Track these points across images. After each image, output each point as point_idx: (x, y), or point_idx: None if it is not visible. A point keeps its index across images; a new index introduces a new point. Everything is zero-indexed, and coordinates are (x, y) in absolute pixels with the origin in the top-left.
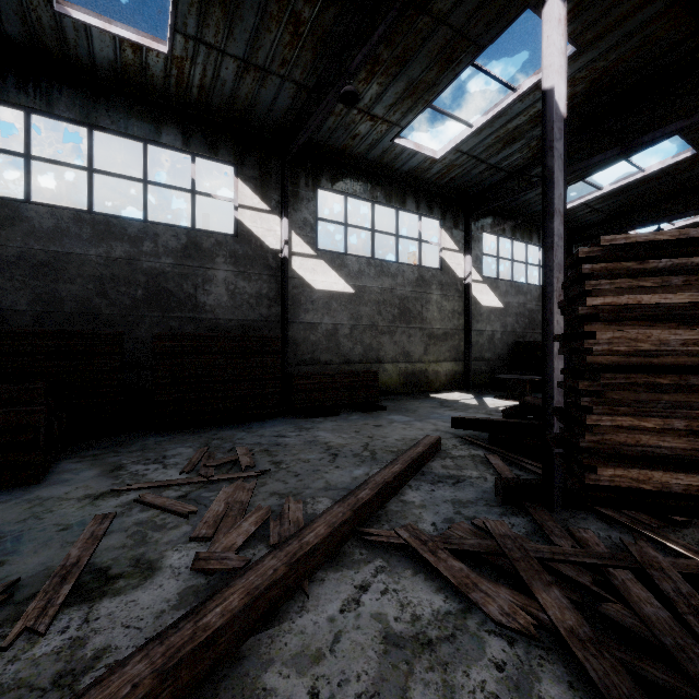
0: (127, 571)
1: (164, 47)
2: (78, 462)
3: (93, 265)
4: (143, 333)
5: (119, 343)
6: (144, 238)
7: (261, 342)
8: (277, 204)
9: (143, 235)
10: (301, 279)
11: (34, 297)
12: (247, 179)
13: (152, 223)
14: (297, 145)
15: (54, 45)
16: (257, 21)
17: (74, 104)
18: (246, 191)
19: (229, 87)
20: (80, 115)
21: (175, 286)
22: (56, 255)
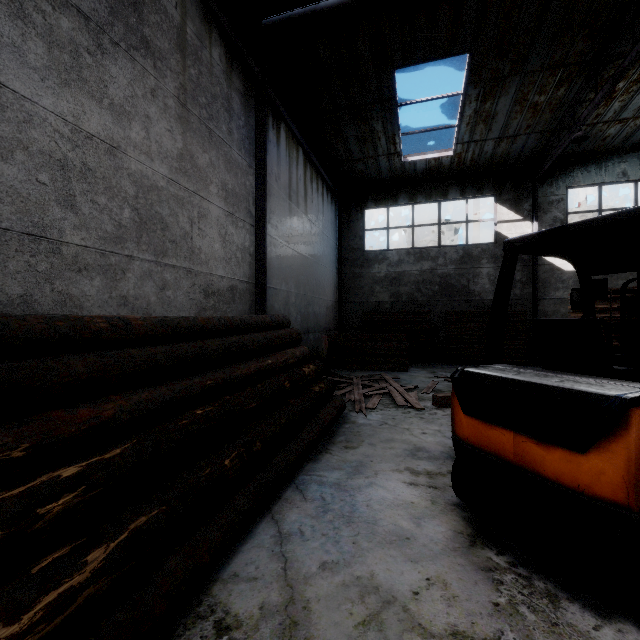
0: (447, 391)
1: (450, 152)
2: (417, 368)
3: (414, 276)
4: (438, 310)
5: (429, 316)
6: (439, 256)
7: (511, 315)
8: (529, 213)
9: (438, 255)
10: (551, 264)
11: (390, 295)
12: (504, 202)
13: (443, 247)
14: (543, 169)
15: (399, 173)
16: (506, 118)
17: (406, 195)
18: (503, 211)
19: (490, 153)
20: (408, 200)
21: (455, 282)
22: (399, 273)
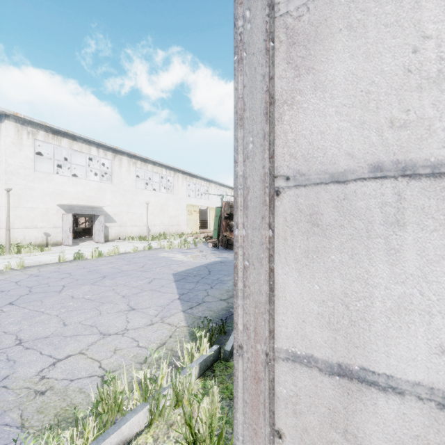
0: None
1: None
2: None
3: None
4: None
5: None
6: None
7: None
8: None
9: None
10: None
11: None
12: None
13: None
14: None
15: None
16: None
17: None
18: None
19: None
20: None
21: None
22: None
